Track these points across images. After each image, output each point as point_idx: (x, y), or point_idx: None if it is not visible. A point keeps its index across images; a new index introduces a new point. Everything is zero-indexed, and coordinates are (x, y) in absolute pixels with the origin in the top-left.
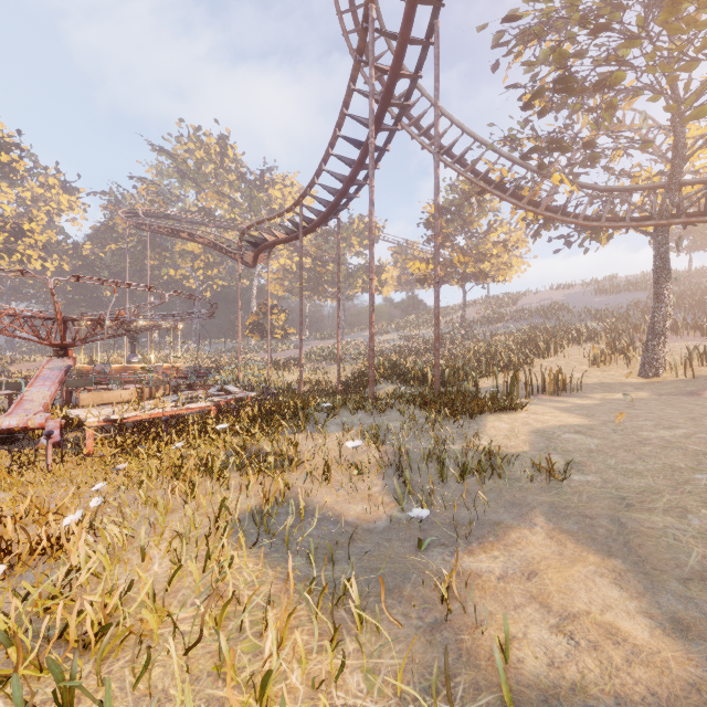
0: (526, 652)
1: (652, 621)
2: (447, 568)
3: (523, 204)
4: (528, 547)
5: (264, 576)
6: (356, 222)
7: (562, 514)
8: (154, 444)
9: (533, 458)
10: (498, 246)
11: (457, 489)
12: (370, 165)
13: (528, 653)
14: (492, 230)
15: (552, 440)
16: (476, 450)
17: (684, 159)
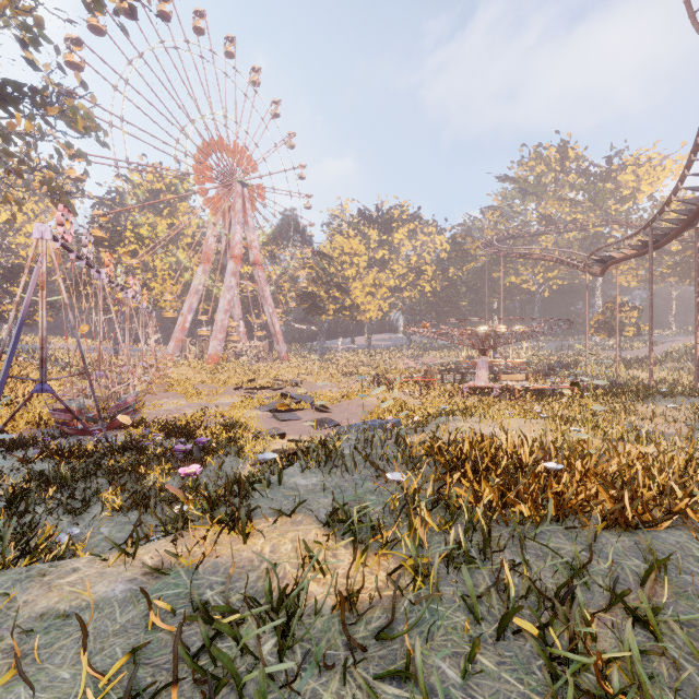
0: None
1: None
2: None
3: None
4: None
5: None
6: None
7: None
8: (549, 399)
9: None
10: None
11: None
12: None
13: None
14: None
15: None
16: None
17: None
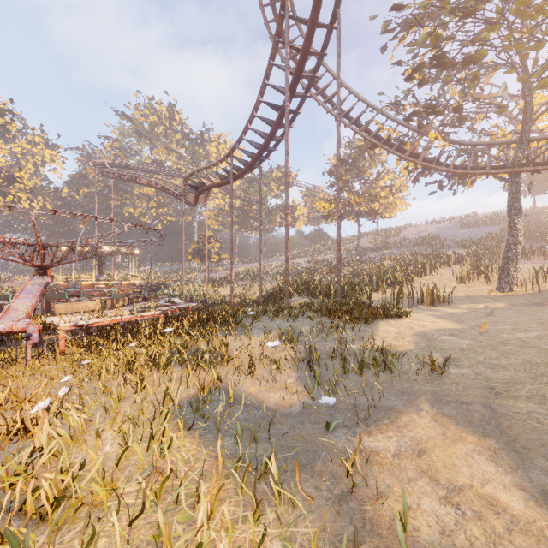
0: (420, 521)
1: (525, 493)
2: (351, 446)
3: (405, 156)
4: (417, 428)
5: (199, 454)
6: (275, 171)
7: (443, 401)
8: (113, 344)
9: (417, 355)
10: (386, 190)
11: (357, 381)
12: (286, 123)
13: (422, 522)
14: (380, 177)
15: (432, 340)
16: (371, 348)
17: (532, 120)
